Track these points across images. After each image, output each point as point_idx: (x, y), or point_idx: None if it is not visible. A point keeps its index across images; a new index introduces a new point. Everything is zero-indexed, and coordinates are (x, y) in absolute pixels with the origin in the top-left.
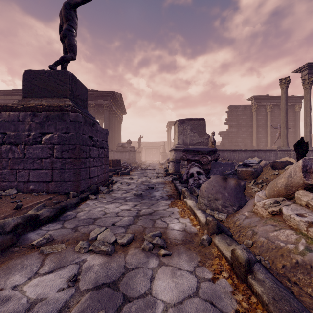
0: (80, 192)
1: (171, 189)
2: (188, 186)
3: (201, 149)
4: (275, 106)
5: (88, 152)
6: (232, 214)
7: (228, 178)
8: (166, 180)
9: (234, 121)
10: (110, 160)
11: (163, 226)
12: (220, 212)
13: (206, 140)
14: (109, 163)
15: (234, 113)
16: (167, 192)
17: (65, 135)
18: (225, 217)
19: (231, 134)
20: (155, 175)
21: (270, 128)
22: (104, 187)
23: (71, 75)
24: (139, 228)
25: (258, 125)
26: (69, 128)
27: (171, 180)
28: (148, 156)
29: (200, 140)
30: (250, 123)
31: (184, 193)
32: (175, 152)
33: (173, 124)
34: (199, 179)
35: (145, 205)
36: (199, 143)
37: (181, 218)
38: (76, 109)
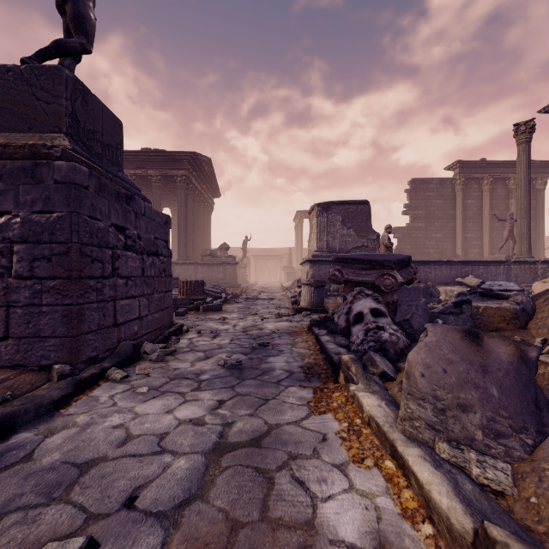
0: (86, 364)
1: (311, 348)
2: (349, 342)
3: (379, 257)
4: (498, 180)
5: (111, 264)
6: (523, 461)
7: (482, 336)
8: (296, 325)
9: (421, 207)
10: (183, 281)
11: (299, 515)
12: (485, 457)
13: (371, 242)
14: (181, 288)
15: (420, 194)
16: (300, 358)
17: (41, 219)
18: (509, 479)
19: (416, 232)
20: (274, 312)
21: (489, 222)
22: (159, 342)
23: (72, 79)
24: (214, 529)
25: (467, 217)
26: (51, 200)
27: (308, 326)
28: (261, 274)
29: (361, 242)
30: (450, 213)
31: (348, 369)
32: (313, 266)
33: (306, 216)
34: (378, 328)
35: (245, 404)
36: (358, 248)
37: (354, 467)
38: (80, 158)
